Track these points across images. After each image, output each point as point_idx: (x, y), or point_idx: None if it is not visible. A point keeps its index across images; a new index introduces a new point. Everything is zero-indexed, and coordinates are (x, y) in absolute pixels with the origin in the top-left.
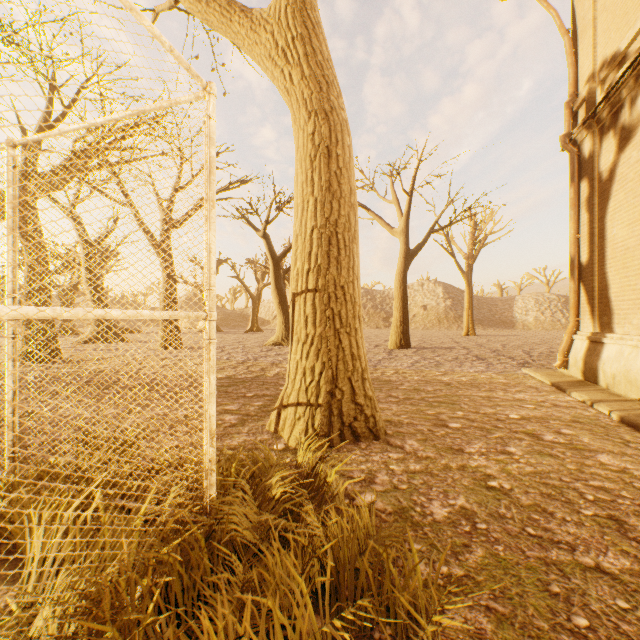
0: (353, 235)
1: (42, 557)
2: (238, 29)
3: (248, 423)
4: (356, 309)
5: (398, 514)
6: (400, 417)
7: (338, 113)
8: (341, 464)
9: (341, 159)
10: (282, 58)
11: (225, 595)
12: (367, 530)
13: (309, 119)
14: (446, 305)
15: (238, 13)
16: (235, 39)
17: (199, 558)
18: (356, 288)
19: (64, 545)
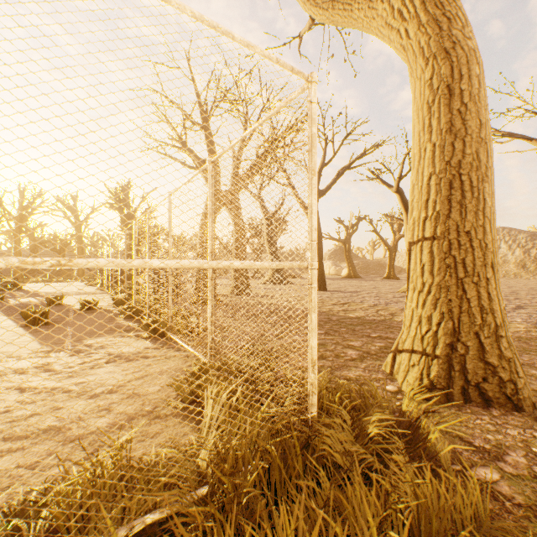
0: (483, 173)
1: (210, 417)
2: (357, 15)
3: (366, 360)
4: (487, 256)
5: (532, 511)
6: None
7: (462, 45)
8: (446, 424)
9: (466, 93)
10: (397, 19)
11: (303, 499)
12: (475, 510)
13: (426, 66)
14: None
15: (357, 1)
16: (355, 25)
17: (293, 460)
18: (488, 232)
19: (220, 414)
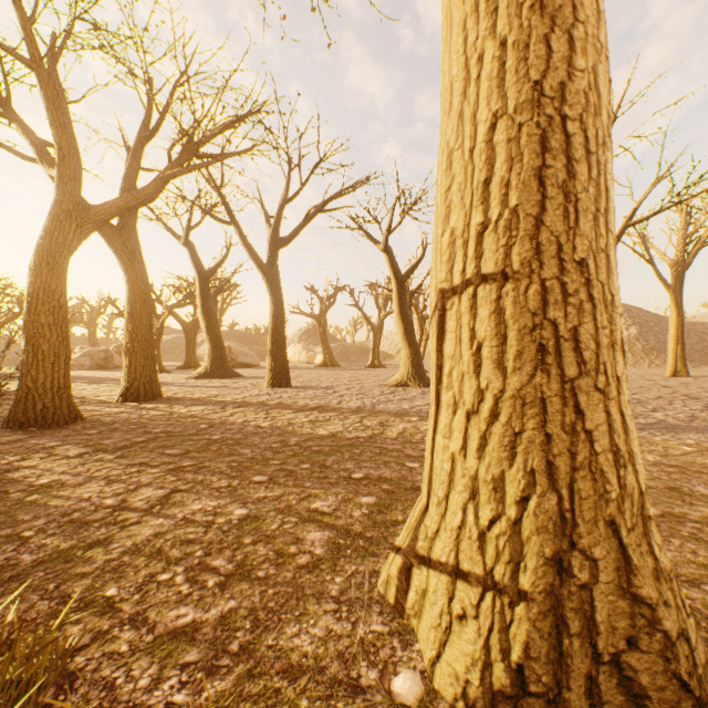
0: (604, 128)
1: None
2: None
3: (344, 561)
4: (615, 324)
5: None
6: (701, 590)
7: None
8: None
9: None
10: None
11: None
12: None
13: None
14: (629, 334)
15: None
16: None
17: None
18: (613, 268)
19: None
